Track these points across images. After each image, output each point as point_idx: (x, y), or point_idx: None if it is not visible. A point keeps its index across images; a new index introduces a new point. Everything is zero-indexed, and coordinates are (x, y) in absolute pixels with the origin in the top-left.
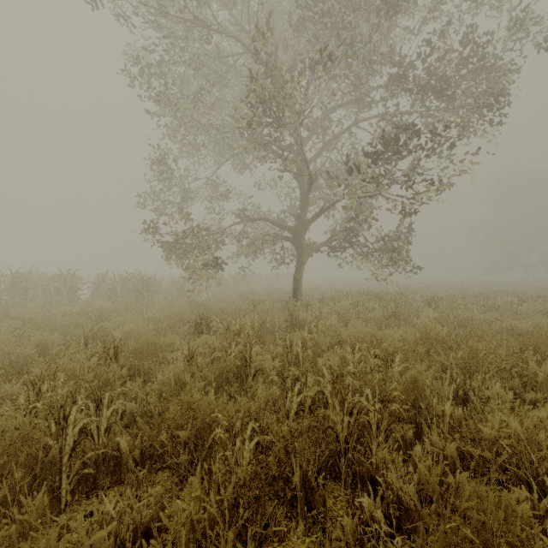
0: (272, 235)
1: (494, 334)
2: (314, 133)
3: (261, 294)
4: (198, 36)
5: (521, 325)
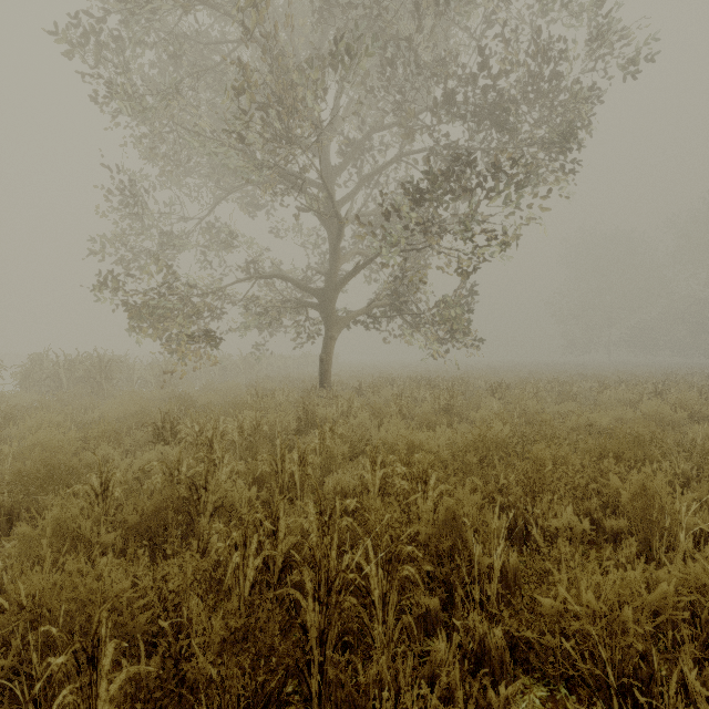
0: (293, 301)
1: (569, 432)
2: (348, 163)
3: (281, 381)
4: (172, 5)
5: (602, 420)
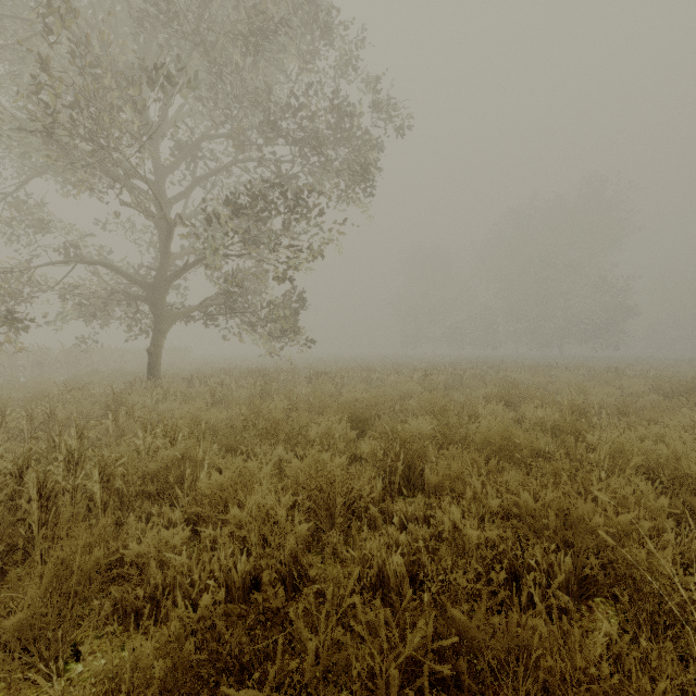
0: (121, 293)
1: (342, 405)
2: (179, 164)
3: (110, 375)
4: None
5: (363, 395)
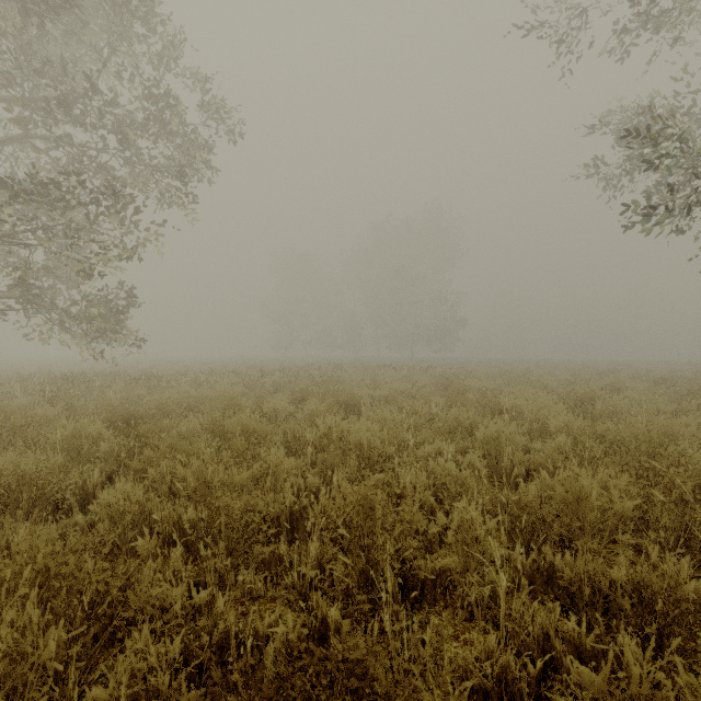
0: None
1: None
2: None
3: None
4: None
5: (168, 397)
